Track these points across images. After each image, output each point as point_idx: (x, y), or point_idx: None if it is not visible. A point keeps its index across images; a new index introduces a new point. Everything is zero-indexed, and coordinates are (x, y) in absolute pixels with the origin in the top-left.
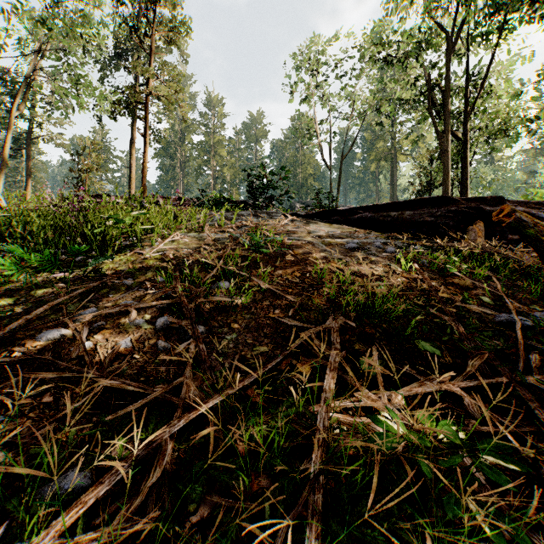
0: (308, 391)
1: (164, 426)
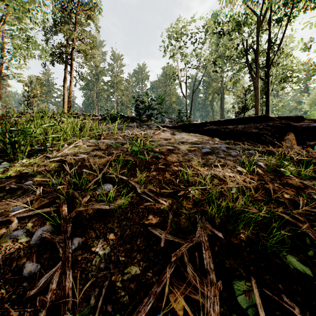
0: None
1: None
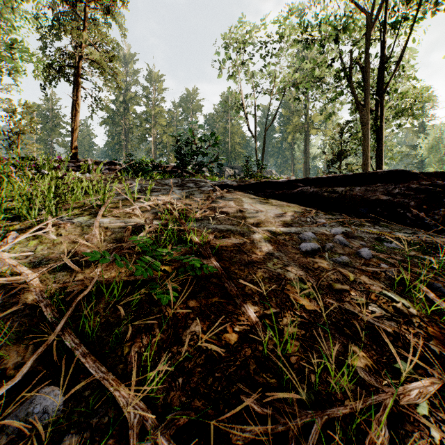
0: None
1: None
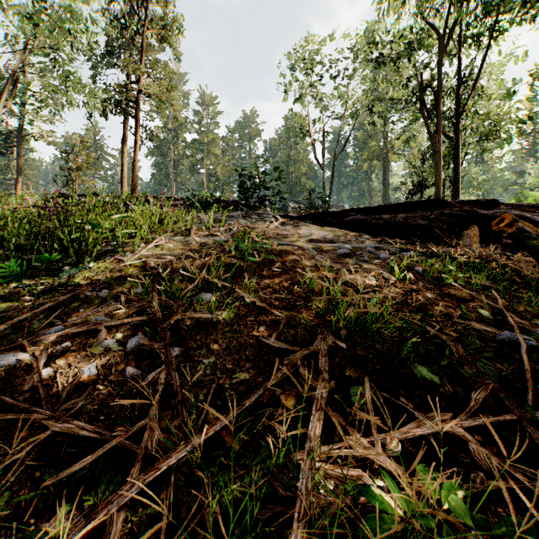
0: (289, 440)
1: (112, 494)
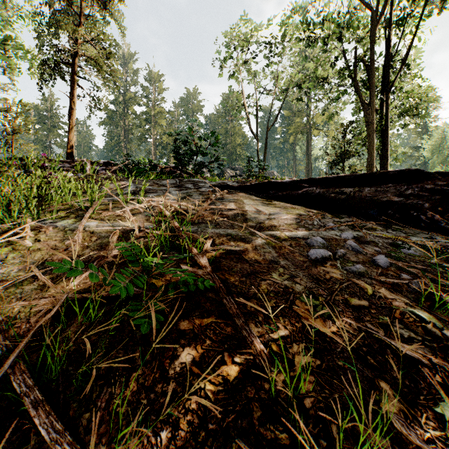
0: None
1: None
